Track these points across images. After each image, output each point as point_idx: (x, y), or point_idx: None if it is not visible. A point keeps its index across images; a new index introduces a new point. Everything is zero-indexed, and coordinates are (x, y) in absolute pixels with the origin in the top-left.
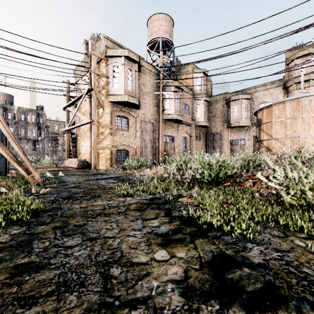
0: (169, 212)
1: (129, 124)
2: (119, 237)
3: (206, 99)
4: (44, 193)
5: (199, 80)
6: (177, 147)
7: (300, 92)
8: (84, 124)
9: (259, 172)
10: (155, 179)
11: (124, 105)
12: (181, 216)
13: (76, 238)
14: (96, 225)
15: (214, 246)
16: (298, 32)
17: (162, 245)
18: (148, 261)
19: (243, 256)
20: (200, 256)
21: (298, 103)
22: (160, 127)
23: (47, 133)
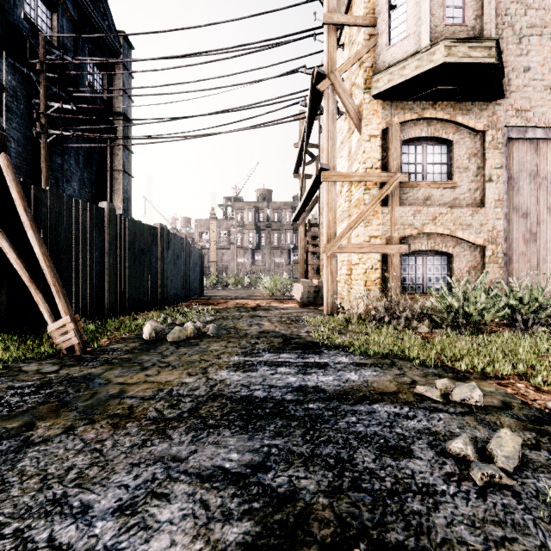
0: None
1: (453, 162)
2: None
3: None
4: None
5: None
6: None
7: None
8: (314, 190)
9: None
10: None
11: (432, 94)
12: None
13: None
14: None
15: None
16: None
17: None
18: None
19: None
20: None
21: None
22: None
23: None
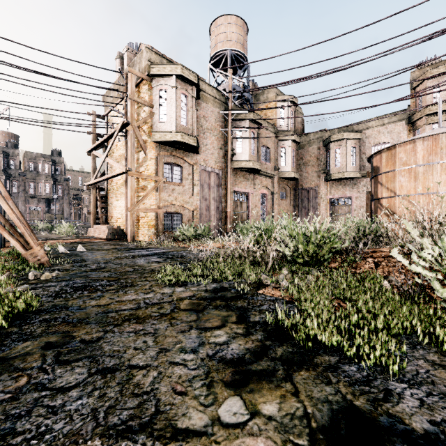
0: (244, 315)
1: (183, 175)
2: (157, 367)
3: (295, 140)
4: (48, 280)
5: (285, 111)
6: (253, 209)
7: (433, 128)
8: (117, 175)
9: (394, 249)
10: (221, 257)
11: (175, 147)
12: (264, 322)
13: (78, 368)
14: (119, 341)
15: (329, 387)
16: (432, 38)
17: (234, 386)
18: (207, 425)
19: (389, 414)
20: (308, 414)
21: (436, 142)
22: (229, 179)
23: (66, 188)
